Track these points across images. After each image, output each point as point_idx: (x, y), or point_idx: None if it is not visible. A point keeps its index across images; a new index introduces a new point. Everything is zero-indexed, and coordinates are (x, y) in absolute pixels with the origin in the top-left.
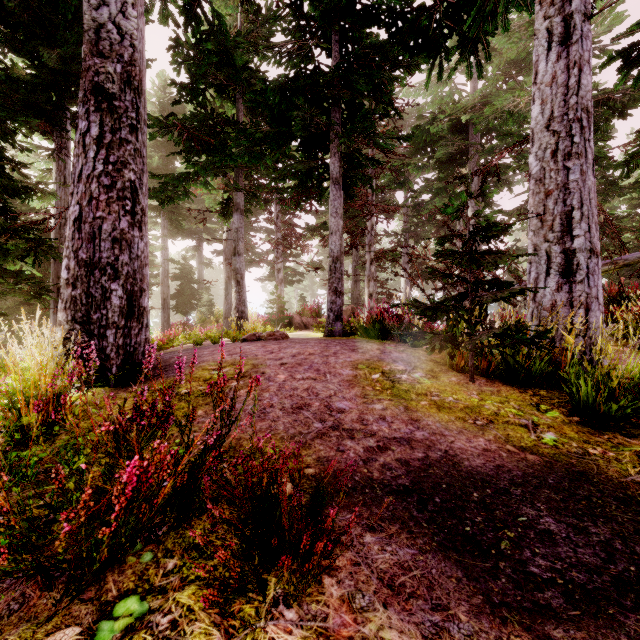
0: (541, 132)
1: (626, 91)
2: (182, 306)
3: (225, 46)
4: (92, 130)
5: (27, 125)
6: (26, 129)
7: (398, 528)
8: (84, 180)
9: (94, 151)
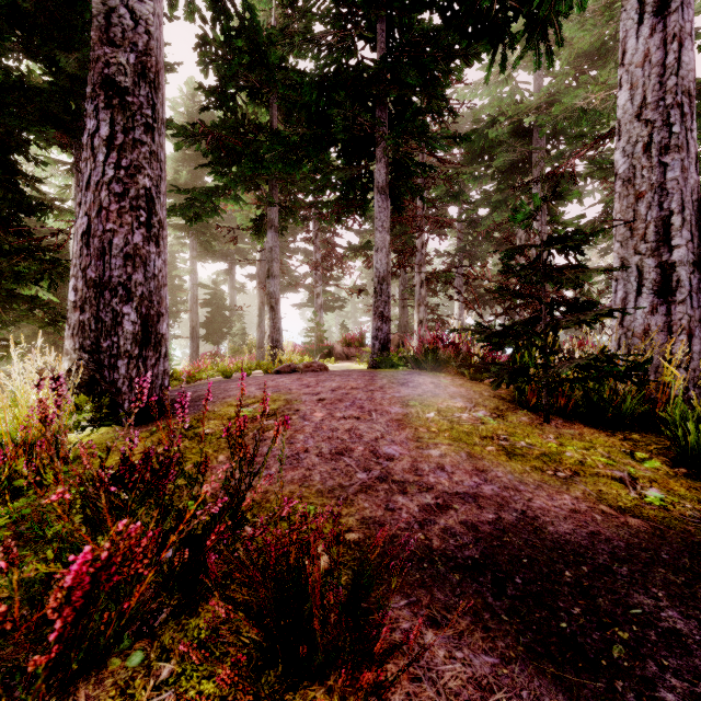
0: (630, 123)
1: None
2: (212, 335)
3: (257, 43)
4: (101, 130)
5: (44, 137)
6: (43, 142)
7: (469, 622)
8: (93, 188)
9: (104, 154)
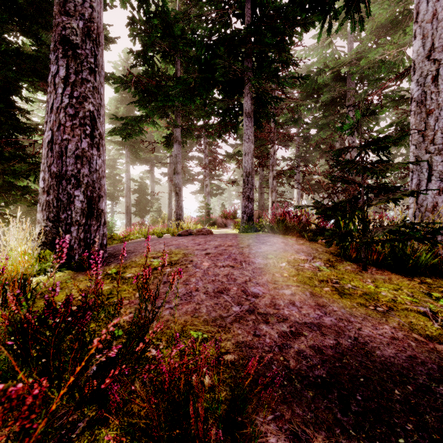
0: (422, 62)
1: None
2: (140, 211)
3: (167, 21)
4: (60, 72)
5: (33, 86)
6: (32, 89)
7: (324, 437)
8: (55, 111)
9: (62, 88)
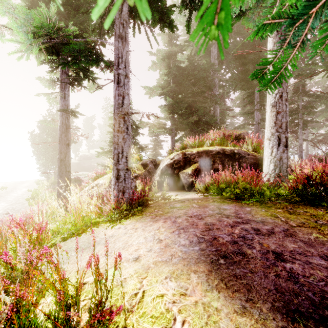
0: None
1: None
2: None
3: None
4: None
5: None
6: None
7: None
8: None
9: None
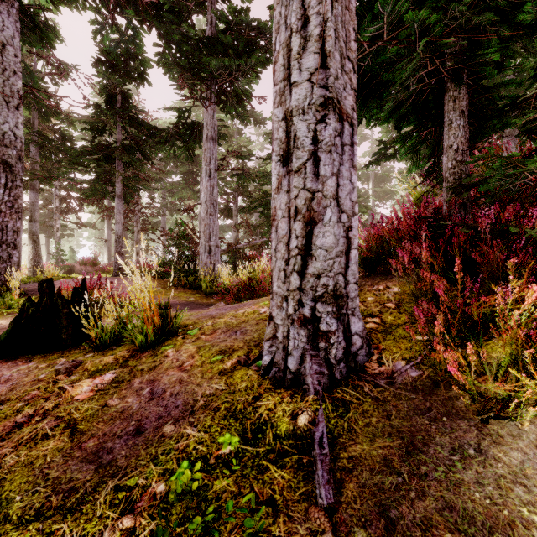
0: (204, 203)
1: (256, 172)
2: None
3: (32, 85)
4: (2, 181)
5: None
6: None
7: None
8: None
9: (3, 190)
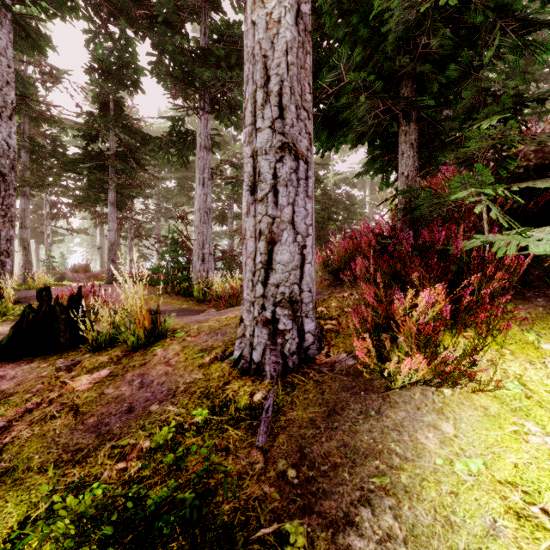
0: (197, 211)
1: None
2: None
3: (23, 91)
4: None
5: None
6: None
7: None
8: None
9: None
